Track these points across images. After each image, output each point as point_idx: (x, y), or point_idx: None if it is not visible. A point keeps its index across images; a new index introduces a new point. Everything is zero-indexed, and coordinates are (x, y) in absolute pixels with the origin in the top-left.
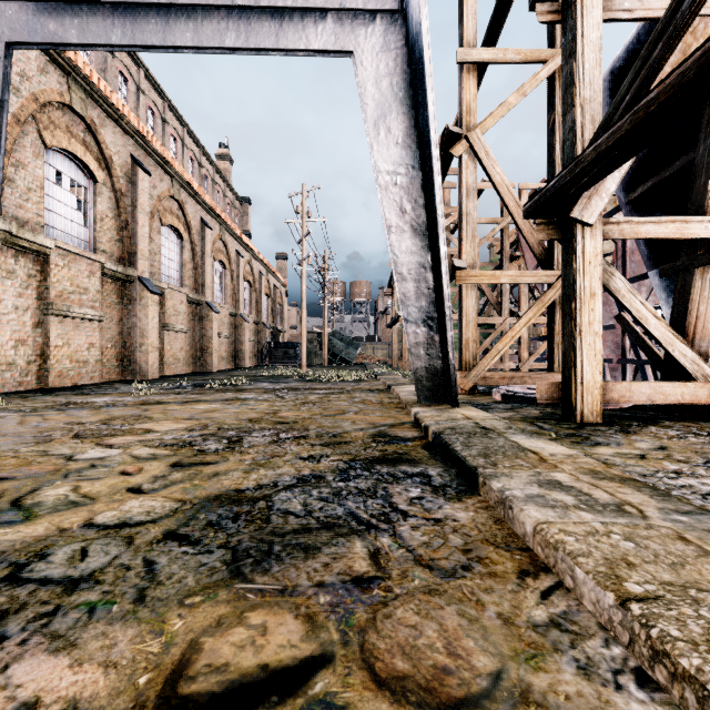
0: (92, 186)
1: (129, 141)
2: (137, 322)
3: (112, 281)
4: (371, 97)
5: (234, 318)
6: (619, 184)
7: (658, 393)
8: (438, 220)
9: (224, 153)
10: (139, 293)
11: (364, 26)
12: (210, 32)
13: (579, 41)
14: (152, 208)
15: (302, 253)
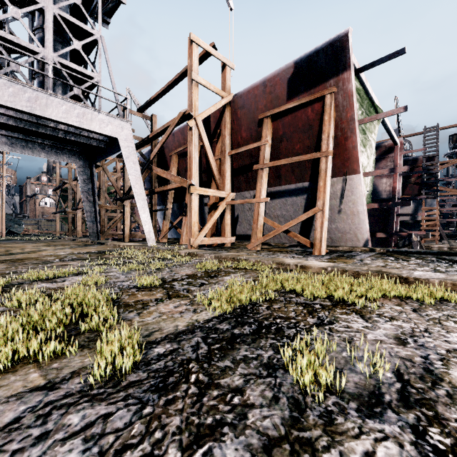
0: None
1: None
2: None
3: None
4: (80, 173)
5: None
6: (146, 183)
7: (141, 236)
8: (97, 202)
9: None
10: None
11: (79, 159)
12: (36, 153)
13: (125, 171)
14: None
15: (3, 173)
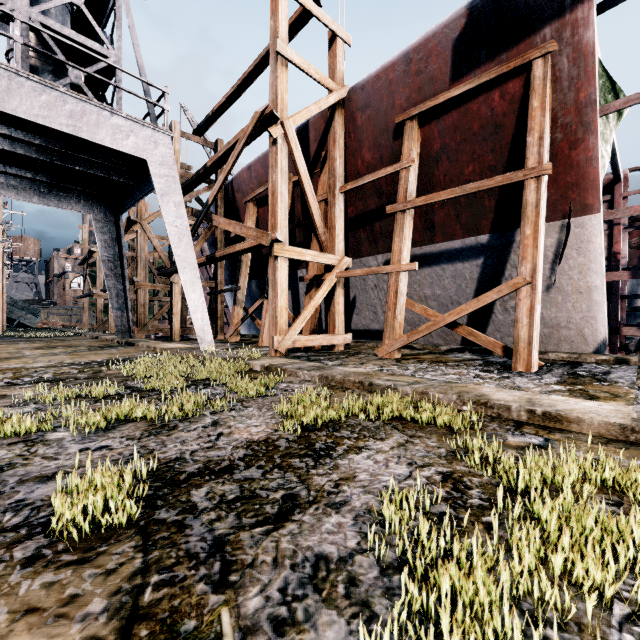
0: None
1: None
2: None
3: None
4: (99, 230)
5: None
6: (210, 251)
7: None
8: (126, 277)
9: None
10: None
11: (97, 207)
12: (25, 195)
13: None
14: None
15: None
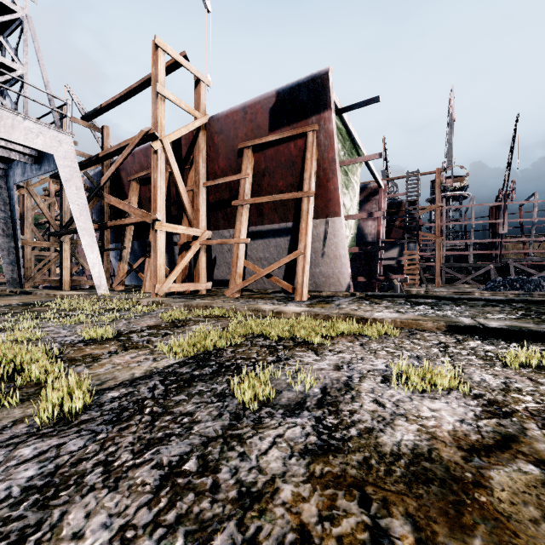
0: None
1: None
2: None
3: None
4: None
5: None
6: (95, 214)
7: (87, 283)
8: (19, 237)
9: None
10: None
11: None
12: None
13: (64, 196)
14: None
15: None
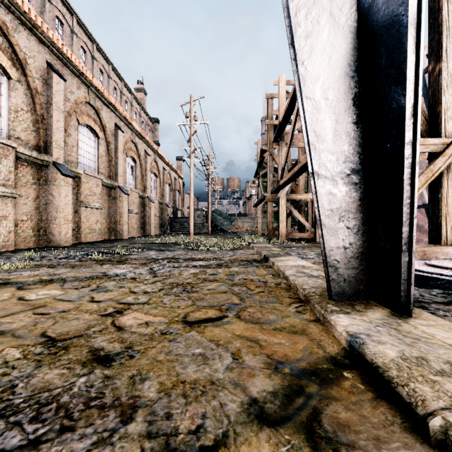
0: (6, 82)
1: (45, 50)
2: (51, 199)
3: (28, 164)
4: None
5: (143, 200)
6: None
7: None
8: None
9: (140, 87)
10: (53, 175)
11: None
12: None
13: None
14: (69, 108)
15: (190, 148)
